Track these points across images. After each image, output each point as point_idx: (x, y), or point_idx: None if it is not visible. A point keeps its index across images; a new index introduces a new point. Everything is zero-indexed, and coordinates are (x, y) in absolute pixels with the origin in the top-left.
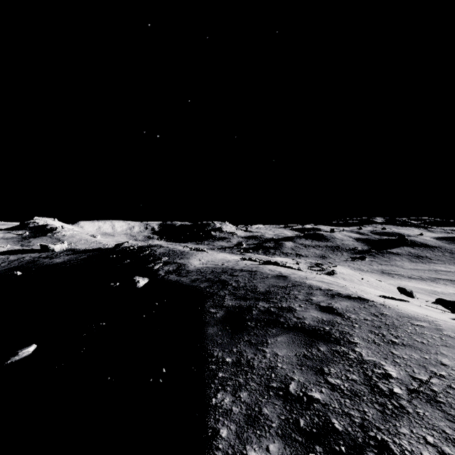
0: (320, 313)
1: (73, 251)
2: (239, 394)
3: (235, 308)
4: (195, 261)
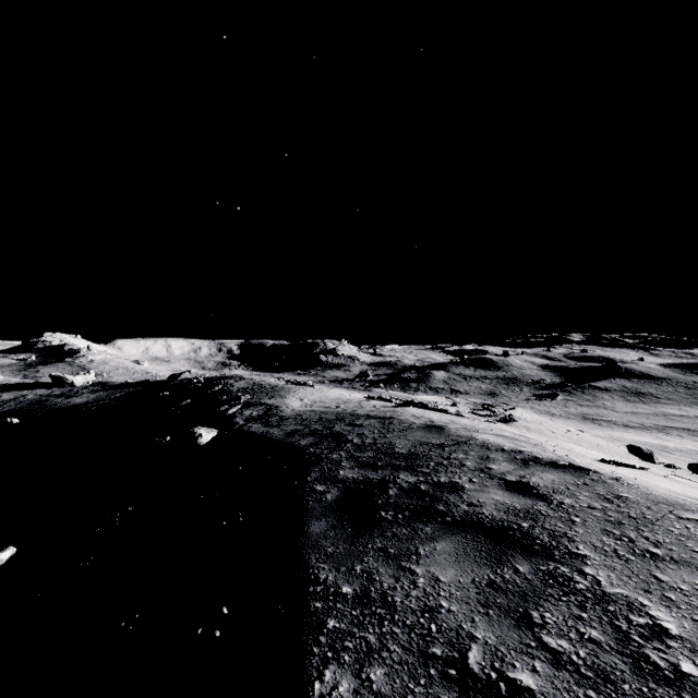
0: (509, 496)
1: (103, 385)
2: (369, 672)
3: (358, 483)
4: (293, 401)
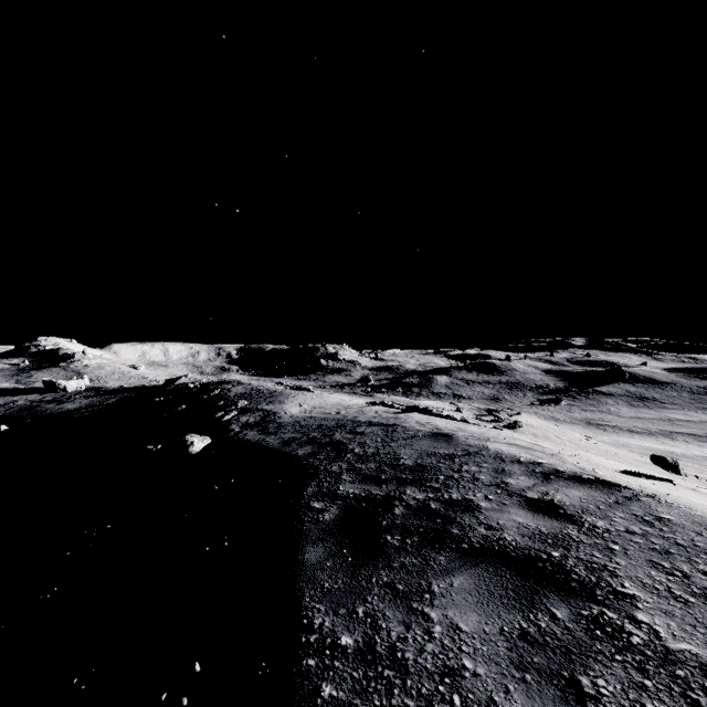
0: (533, 517)
1: (97, 391)
2: None
3: (360, 500)
4: (292, 407)
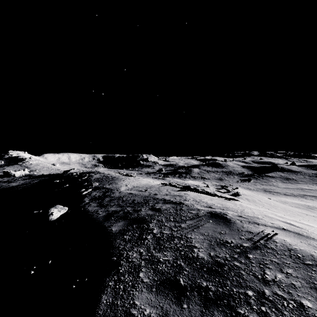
0: None
1: (30, 176)
2: None
3: None
4: (121, 186)
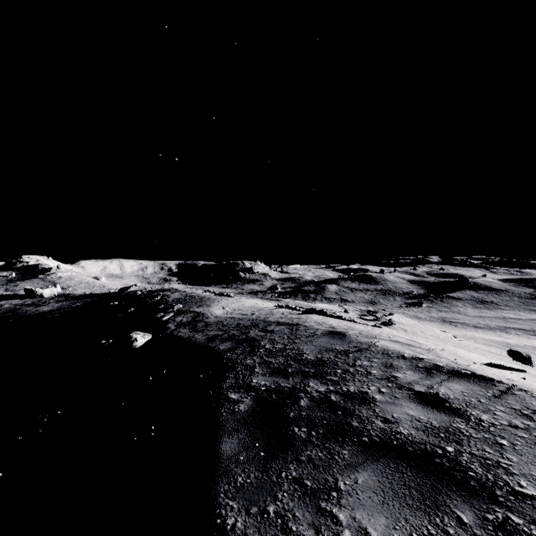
0: (423, 410)
1: (67, 296)
2: None
3: (270, 392)
4: (217, 309)
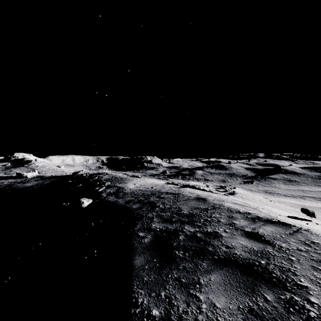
0: (249, 241)
1: (41, 177)
2: None
3: (162, 232)
4: (131, 185)
